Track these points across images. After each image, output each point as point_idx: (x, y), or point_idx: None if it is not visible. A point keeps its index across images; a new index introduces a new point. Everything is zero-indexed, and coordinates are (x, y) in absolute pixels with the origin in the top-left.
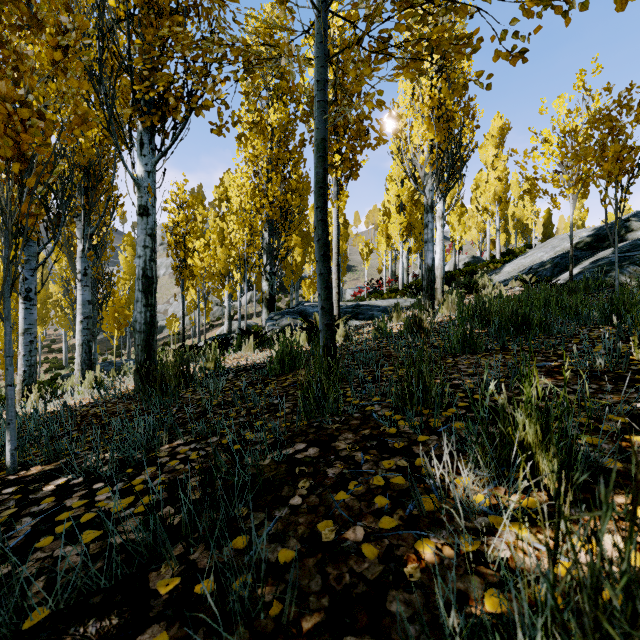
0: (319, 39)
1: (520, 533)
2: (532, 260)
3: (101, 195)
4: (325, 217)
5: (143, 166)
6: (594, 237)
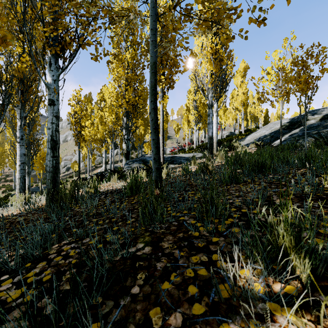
0: (152, 5)
1: (290, 318)
2: (260, 134)
3: (31, 95)
4: (156, 107)
5: (51, 76)
6: (290, 123)
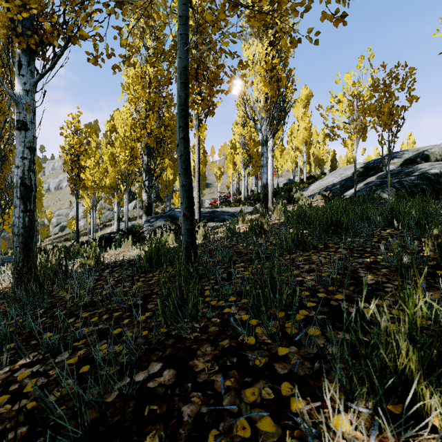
0: None
1: None
2: (327, 182)
3: None
4: (187, 136)
5: (21, 85)
6: (364, 168)
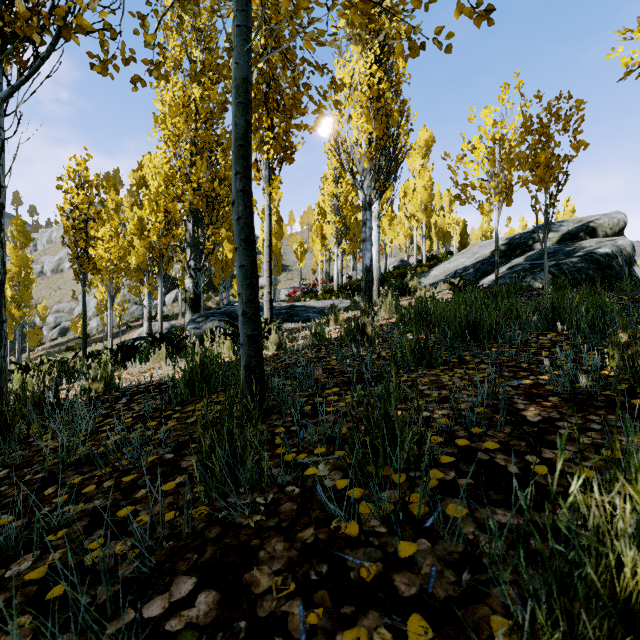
0: None
1: None
2: (456, 265)
3: None
4: (248, 187)
5: None
6: (508, 246)
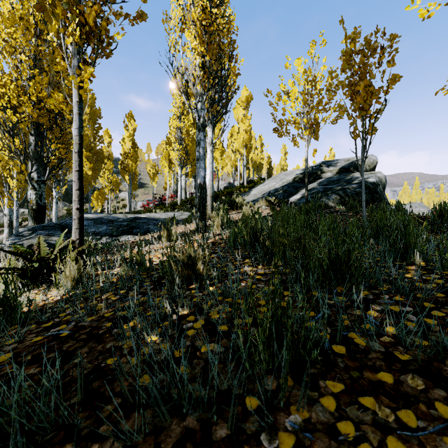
0: None
1: None
2: (269, 187)
3: None
4: None
5: None
6: (304, 174)
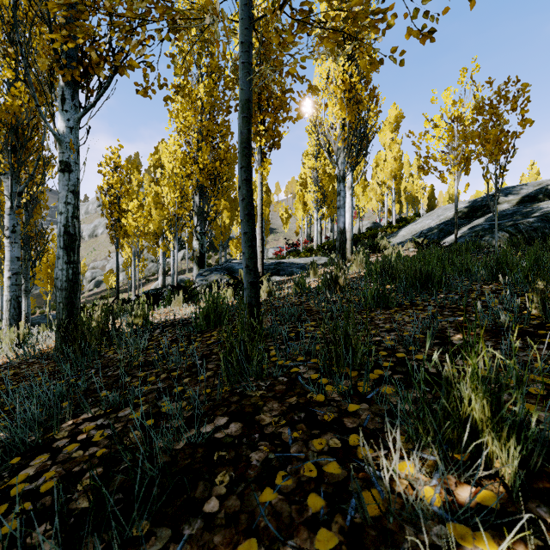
0: (243, 1)
1: None
2: (422, 226)
3: (30, 154)
4: (249, 177)
5: (65, 121)
6: (470, 208)
